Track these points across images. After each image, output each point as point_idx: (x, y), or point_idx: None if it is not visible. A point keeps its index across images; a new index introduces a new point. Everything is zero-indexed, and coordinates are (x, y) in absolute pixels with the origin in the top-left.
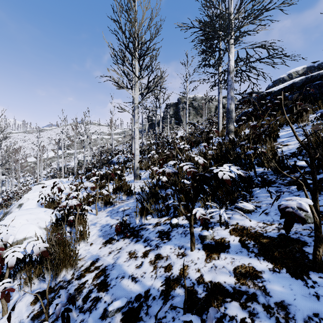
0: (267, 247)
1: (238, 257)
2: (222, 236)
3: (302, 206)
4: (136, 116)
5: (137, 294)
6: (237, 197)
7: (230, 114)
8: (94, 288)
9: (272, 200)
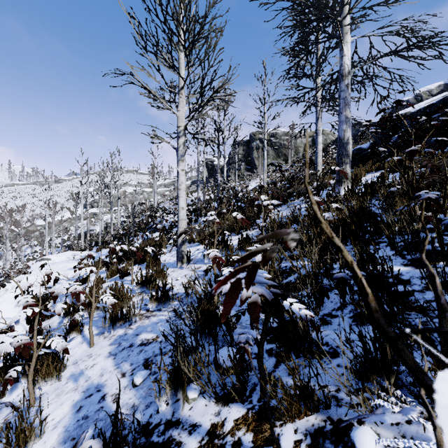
0: None
1: None
2: None
3: None
4: (181, 150)
5: None
6: None
7: (344, 147)
8: None
9: None
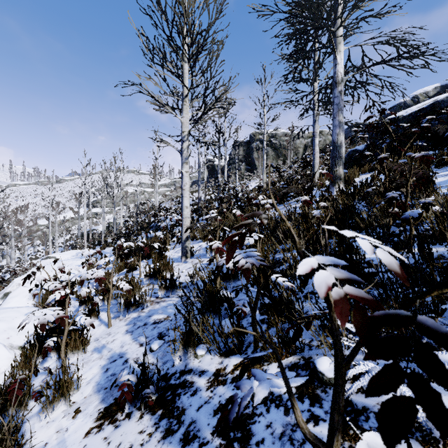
0: None
1: None
2: None
3: None
4: (185, 153)
5: None
6: None
7: (337, 150)
8: None
9: None
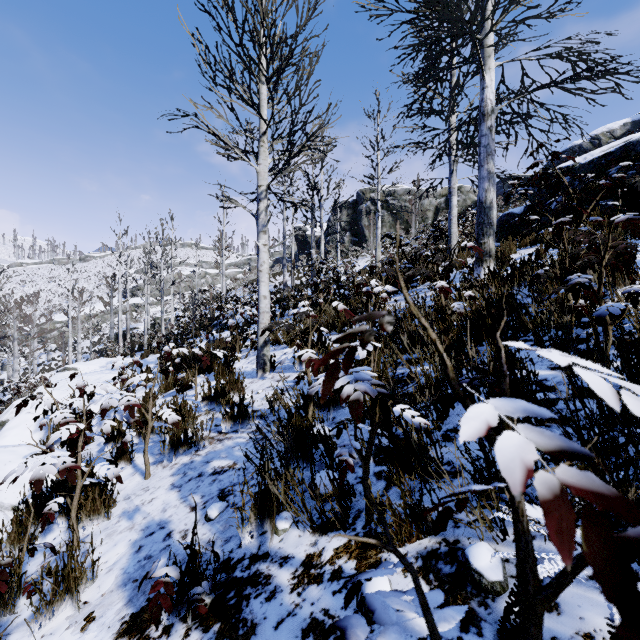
0: None
1: None
2: None
3: None
4: (262, 218)
5: None
6: None
7: (486, 214)
8: None
9: None
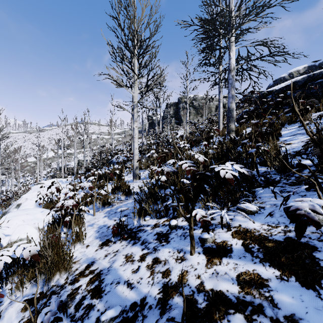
0: (273, 251)
1: (241, 263)
2: (224, 239)
3: (315, 208)
4: (135, 115)
5: (132, 302)
6: (240, 197)
7: (231, 113)
8: (88, 295)
9: (276, 201)
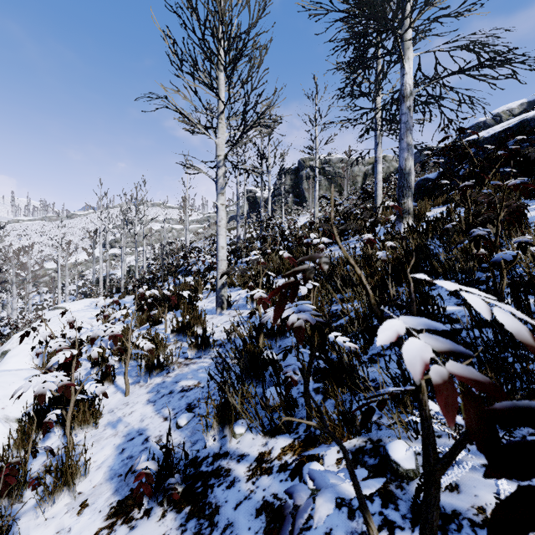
0: None
1: None
2: None
3: None
4: (221, 182)
5: None
6: None
7: (405, 179)
8: None
9: None
